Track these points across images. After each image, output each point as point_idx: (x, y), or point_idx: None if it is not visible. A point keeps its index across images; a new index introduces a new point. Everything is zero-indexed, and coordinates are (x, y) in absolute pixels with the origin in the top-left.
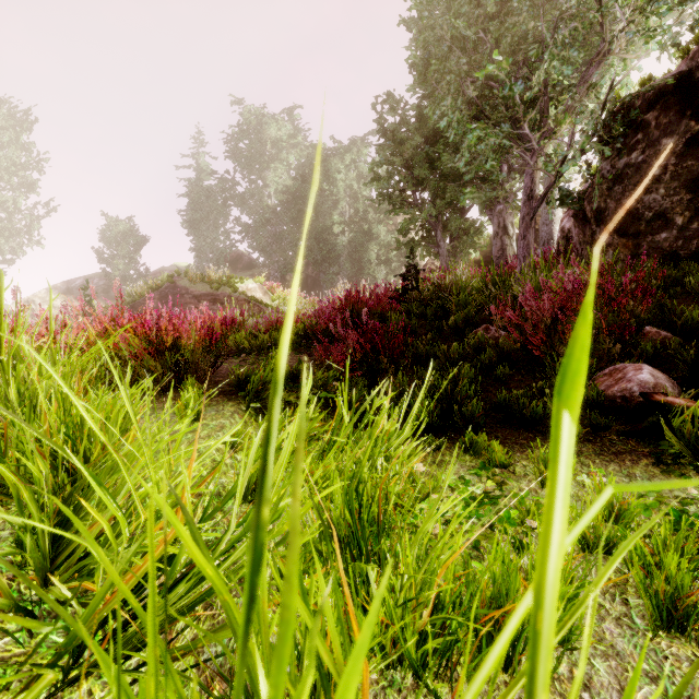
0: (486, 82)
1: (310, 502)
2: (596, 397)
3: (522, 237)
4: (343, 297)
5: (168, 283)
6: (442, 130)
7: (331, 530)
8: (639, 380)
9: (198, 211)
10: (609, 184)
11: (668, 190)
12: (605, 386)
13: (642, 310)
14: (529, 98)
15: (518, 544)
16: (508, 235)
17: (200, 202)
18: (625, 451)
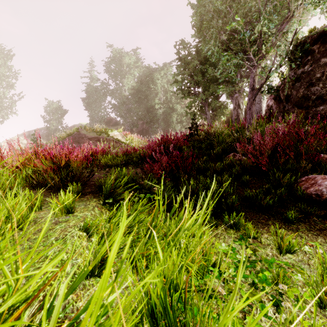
0: (230, 33)
1: (134, 291)
2: (301, 194)
3: (249, 109)
4: (160, 139)
5: (76, 132)
6: (208, 58)
7: (151, 298)
8: (326, 185)
9: (91, 98)
10: (293, 82)
11: (324, 84)
12: (304, 187)
13: (323, 145)
14: (252, 40)
15: (275, 302)
16: (240, 108)
17: (92, 94)
18: (324, 228)
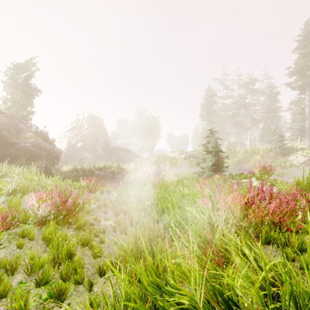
0: None
1: None
2: None
3: None
4: None
5: None
6: None
7: None
8: None
9: None
10: None
11: None
12: None
13: None
14: None
15: None
16: None
17: None
18: None
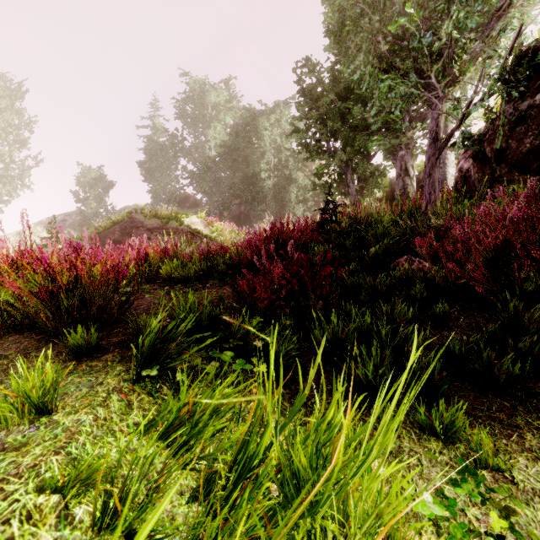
0: (394, 41)
1: None
2: None
3: (428, 175)
4: (268, 229)
5: (127, 218)
6: (352, 89)
7: None
8: None
9: (153, 161)
10: (512, 125)
11: None
12: None
13: None
14: (435, 50)
15: None
16: (409, 176)
17: (155, 154)
18: None
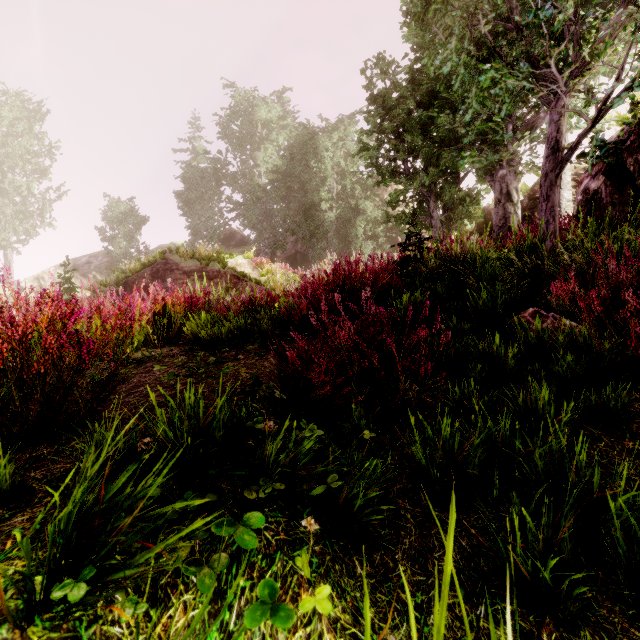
0: (495, 22)
1: None
2: None
3: (544, 198)
4: (331, 271)
5: (160, 259)
6: (436, 94)
7: None
8: None
9: (193, 191)
10: None
11: None
12: None
13: None
14: (556, 28)
15: None
16: (512, 202)
17: (195, 183)
18: None
